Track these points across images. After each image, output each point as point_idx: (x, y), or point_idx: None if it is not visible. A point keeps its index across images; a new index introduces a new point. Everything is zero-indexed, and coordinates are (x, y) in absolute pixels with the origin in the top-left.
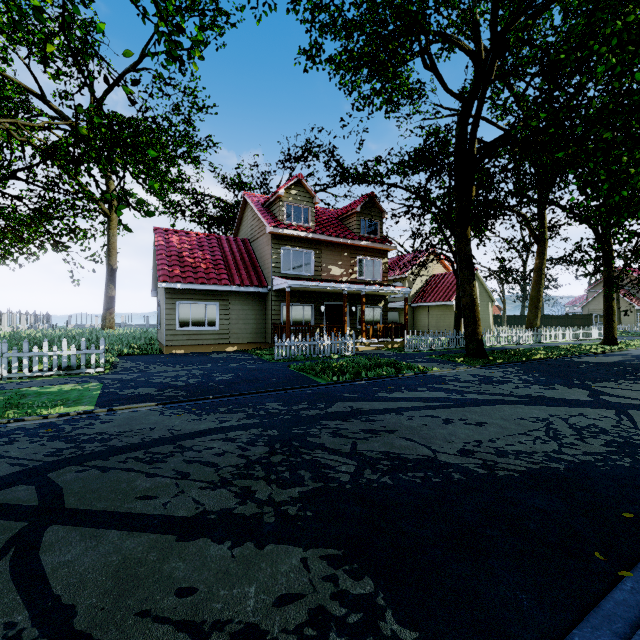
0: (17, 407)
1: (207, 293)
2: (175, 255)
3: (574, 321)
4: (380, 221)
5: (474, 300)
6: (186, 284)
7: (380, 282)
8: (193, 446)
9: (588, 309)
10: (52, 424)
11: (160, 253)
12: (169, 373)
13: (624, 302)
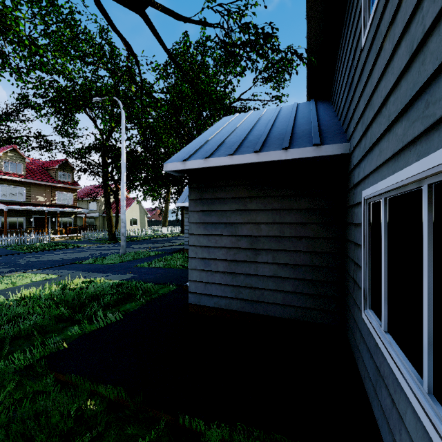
0: None
1: None
2: None
3: None
4: (72, 173)
5: (111, 217)
6: None
7: (72, 205)
8: None
9: None
10: None
11: None
12: None
13: None
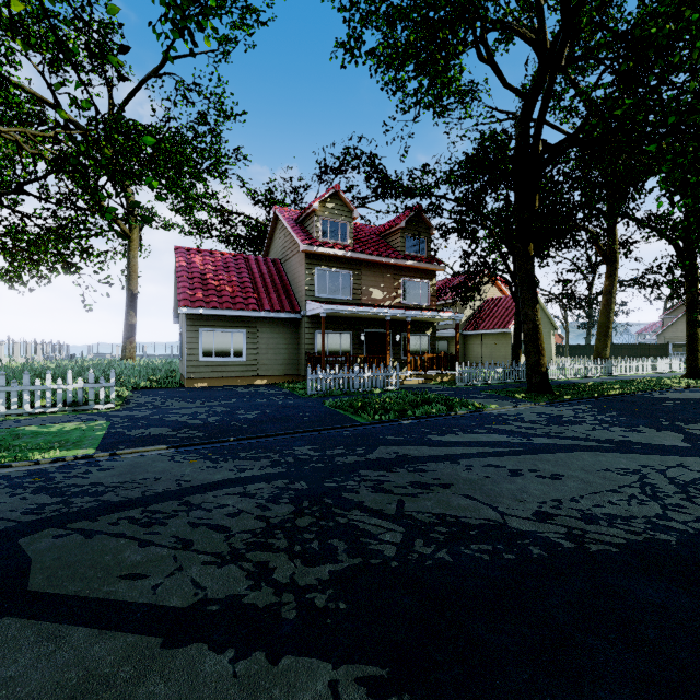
0: (7, 450)
1: (233, 319)
2: (198, 277)
3: (648, 351)
4: (428, 238)
5: (537, 326)
6: (209, 309)
7: (428, 307)
8: (202, 503)
9: (664, 337)
10: (42, 471)
11: (181, 275)
12: (187, 410)
13: None
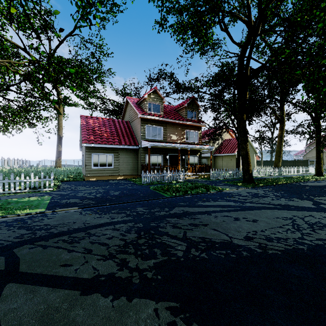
0: (4, 209)
1: (107, 149)
2: (91, 129)
3: (299, 163)
4: (197, 111)
5: (247, 152)
6: (96, 144)
7: (197, 143)
8: (95, 233)
9: (306, 157)
10: (21, 219)
11: (83, 128)
12: (86, 191)
13: (325, 153)
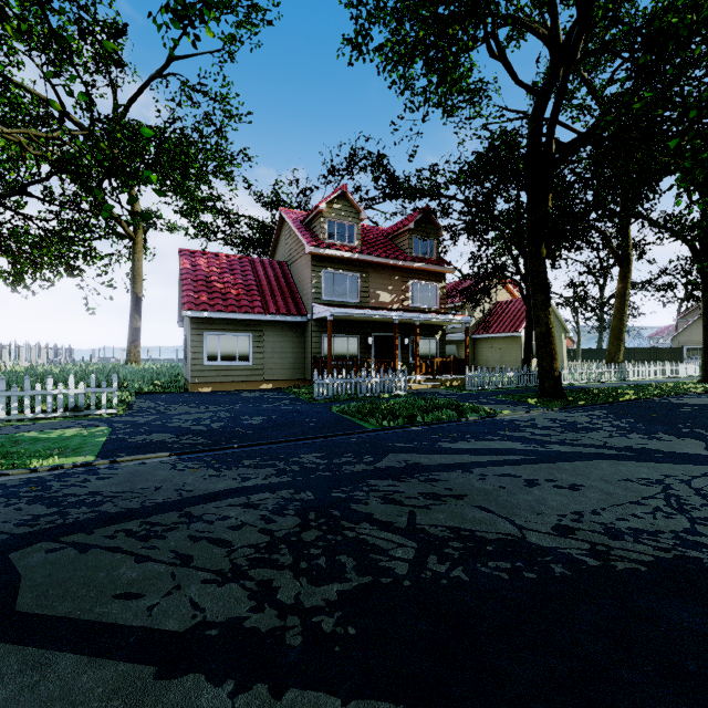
0: (5, 457)
1: (238, 323)
2: (202, 280)
3: (662, 355)
4: (436, 239)
5: (550, 330)
6: (214, 312)
7: (436, 310)
8: (204, 514)
9: (678, 341)
10: (39, 480)
11: (185, 277)
12: (191, 415)
13: None
